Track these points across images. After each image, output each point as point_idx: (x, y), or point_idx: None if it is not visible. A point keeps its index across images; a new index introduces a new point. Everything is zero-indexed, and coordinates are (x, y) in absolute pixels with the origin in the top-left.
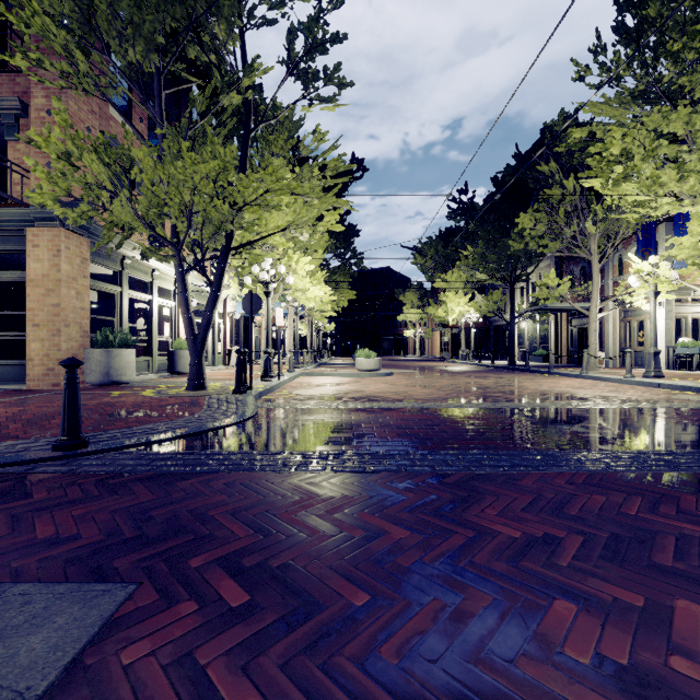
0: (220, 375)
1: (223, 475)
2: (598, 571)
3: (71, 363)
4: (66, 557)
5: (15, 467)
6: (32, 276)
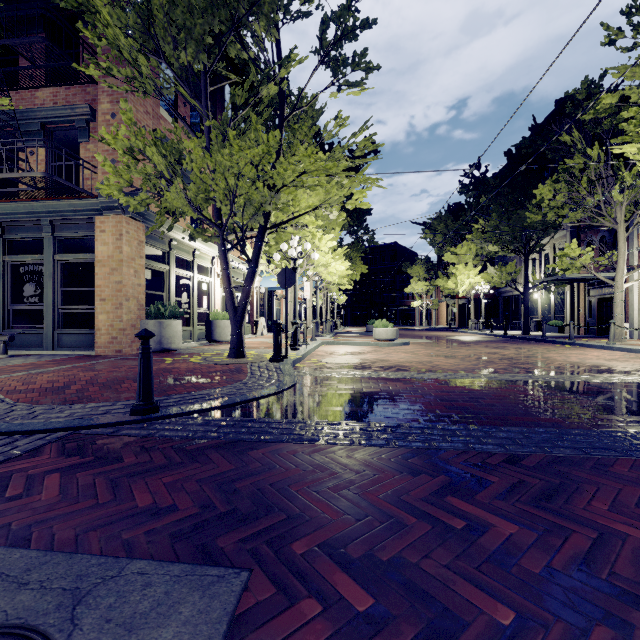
0: (251, 343)
1: (289, 445)
2: None
3: (146, 335)
4: (169, 530)
5: (102, 429)
6: (99, 257)
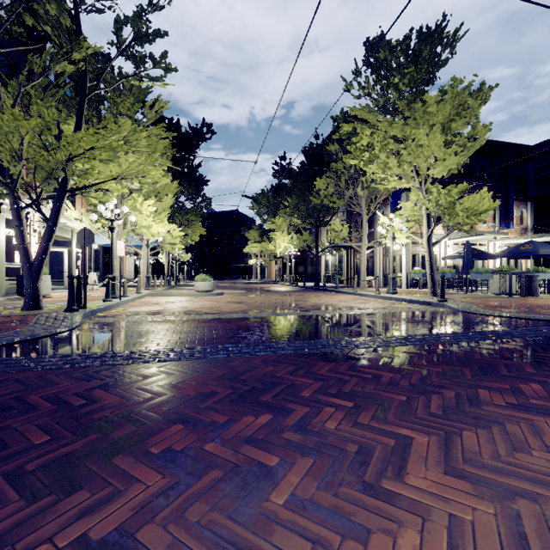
0: None
1: (4, 374)
2: (220, 408)
3: None
4: None
5: None
6: None
